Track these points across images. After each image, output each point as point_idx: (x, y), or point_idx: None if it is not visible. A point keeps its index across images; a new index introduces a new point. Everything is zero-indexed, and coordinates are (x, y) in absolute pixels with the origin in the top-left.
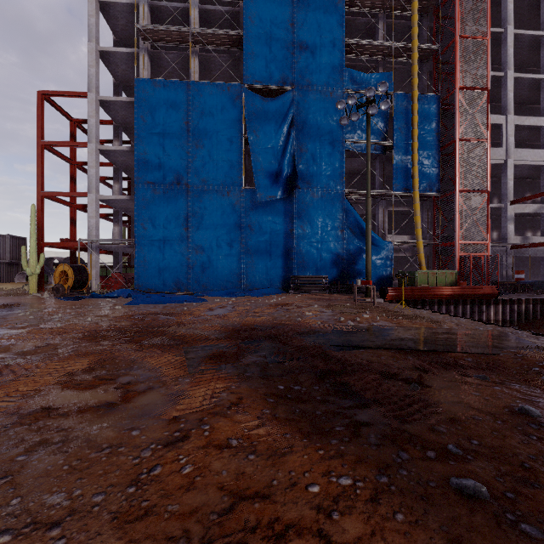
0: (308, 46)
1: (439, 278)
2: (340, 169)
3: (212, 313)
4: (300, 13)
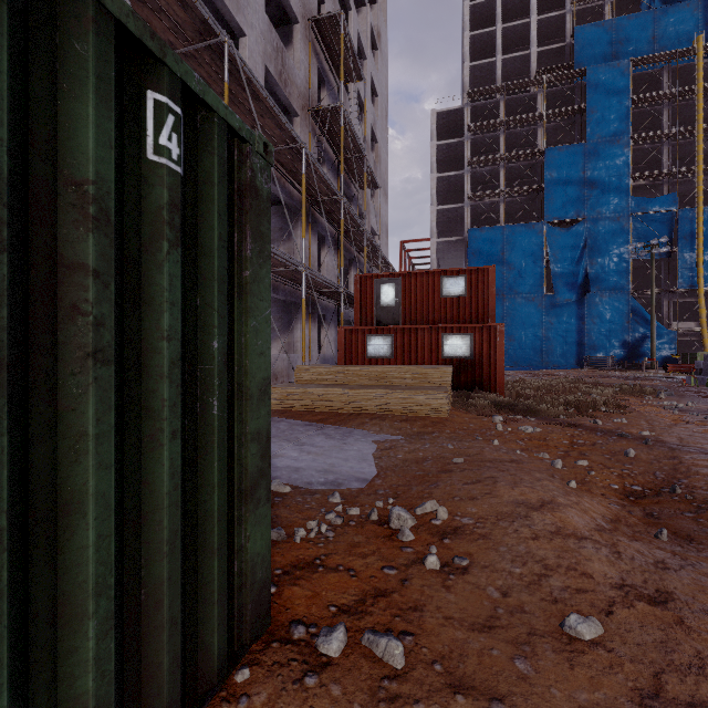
0: (598, 186)
1: None
2: (626, 275)
3: (558, 373)
4: (591, 162)
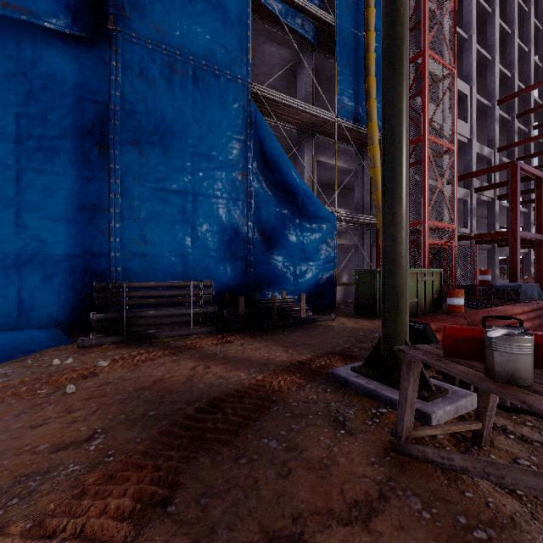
0: None
1: (426, 283)
2: (240, 28)
3: None
4: None
